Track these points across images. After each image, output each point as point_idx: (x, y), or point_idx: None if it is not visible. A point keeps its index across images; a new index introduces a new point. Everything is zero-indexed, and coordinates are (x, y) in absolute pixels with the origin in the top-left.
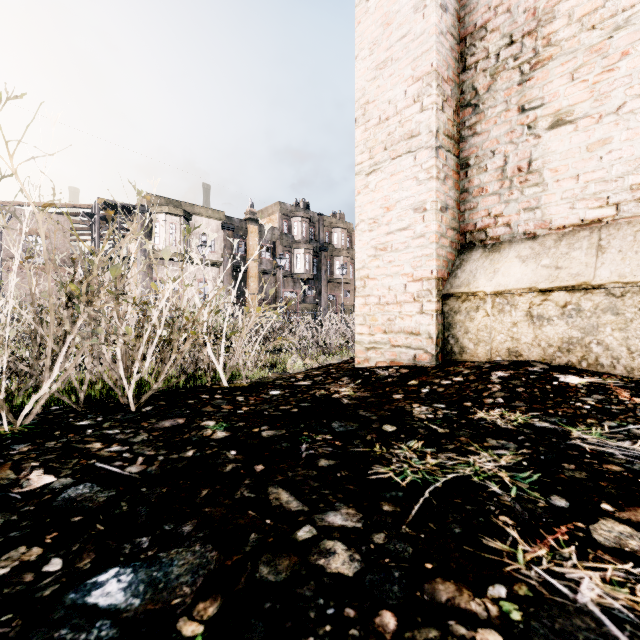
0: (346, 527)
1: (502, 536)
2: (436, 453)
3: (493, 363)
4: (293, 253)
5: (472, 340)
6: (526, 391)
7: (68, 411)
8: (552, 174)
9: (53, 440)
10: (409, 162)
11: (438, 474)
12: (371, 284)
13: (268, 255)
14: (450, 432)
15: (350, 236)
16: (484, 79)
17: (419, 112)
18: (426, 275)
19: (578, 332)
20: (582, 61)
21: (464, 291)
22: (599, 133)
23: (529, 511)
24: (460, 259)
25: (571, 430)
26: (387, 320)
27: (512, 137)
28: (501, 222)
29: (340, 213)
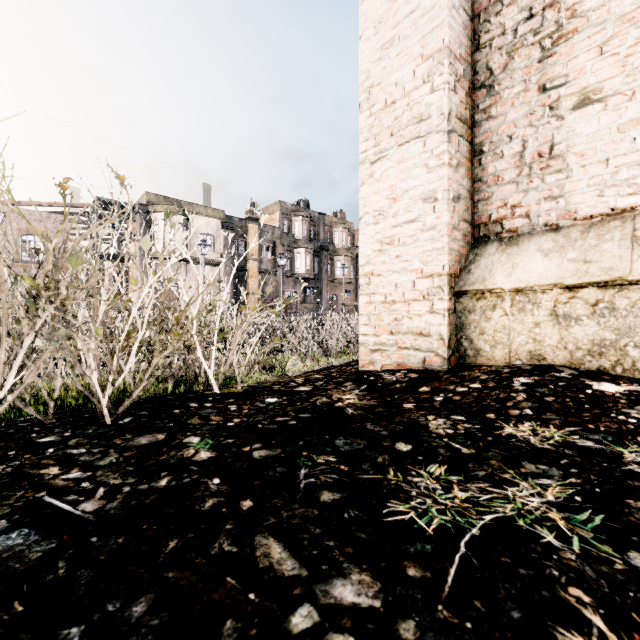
0: (359, 608)
1: (582, 626)
2: (464, 483)
3: (513, 367)
4: (293, 252)
5: (488, 342)
6: (557, 401)
7: (35, 423)
8: (577, 159)
9: (3, 463)
10: (418, 148)
11: (472, 515)
12: (376, 281)
13: (268, 254)
14: (477, 453)
15: (351, 235)
16: (500, 57)
17: (429, 93)
18: (437, 271)
19: (612, 333)
20: (612, 32)
21: (479, 288)
22: (632, 111)
23: (606, 578)
24: (473, 254)
25: (622, 451)
26: (394, 320)
27: (531, 120)
28: (519, 213)
29: (341, 212)
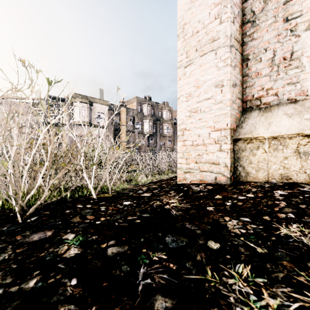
0: None
1: None
2: (270, 286)
3: (271, 184)
4: (143, 122)
5: (254, 168)
6: (308, 208)
7: None
8: (308, 59)
9: None
10: (212, 57)
11: None
12: (187, 133)
13: (131, 123)
14: (269, 253)
15: (171, 113)
16: (259, 4)
17: (218, 24)
18: (223, 127)
19: None
20: None
21: (249, 136)
22: None
23: None
24: (243, 117)
25: None
26: (197, 155)
27: (279, 38)
28: (271, 93)
29: (166, 102)
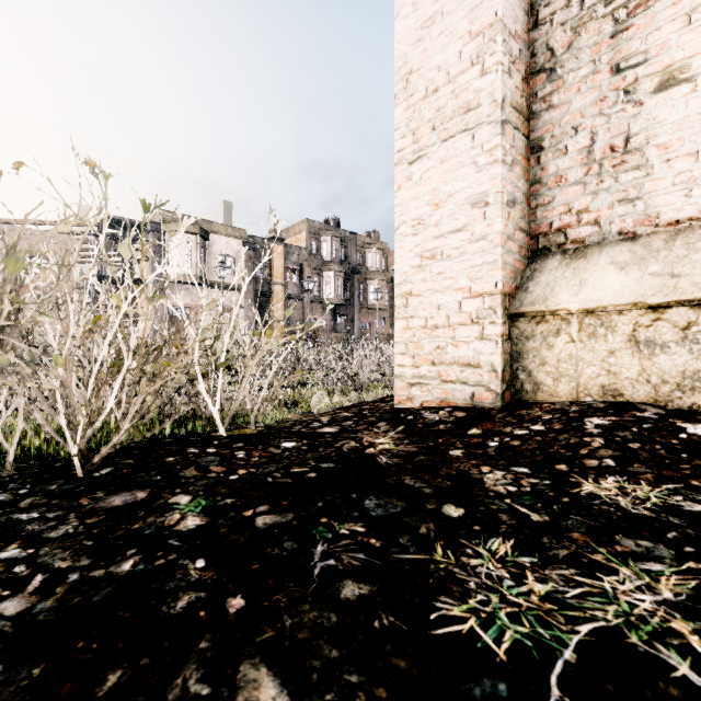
0: None
1: None
2: (541, 568)
3: (582, 405)
4: (322, 276)
5: (550, 374)
6: (644, 448)
7: None
8: (660, 152)
9: None
10: (465, 143)
11: (559, 624)
12: (415, 302)
13: (294, 278)
14: (551, 521)
15: (386, 257)
16: (563, 35)
17: (479, 77)
18: (488, 289)
19: None
20: None
21: (539, 309)
22: None
23: None
24: (531, 269)
25: None
26: (436, 348)
27: (602, 107)
28: (587, 219)
29: (374, 232)
